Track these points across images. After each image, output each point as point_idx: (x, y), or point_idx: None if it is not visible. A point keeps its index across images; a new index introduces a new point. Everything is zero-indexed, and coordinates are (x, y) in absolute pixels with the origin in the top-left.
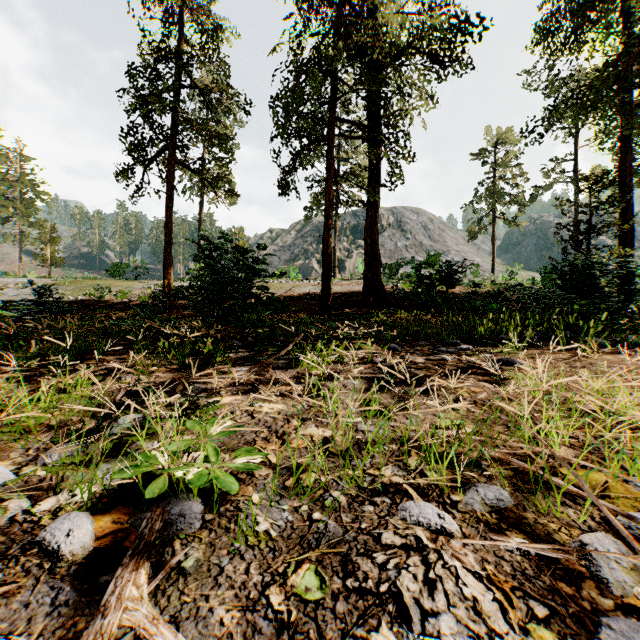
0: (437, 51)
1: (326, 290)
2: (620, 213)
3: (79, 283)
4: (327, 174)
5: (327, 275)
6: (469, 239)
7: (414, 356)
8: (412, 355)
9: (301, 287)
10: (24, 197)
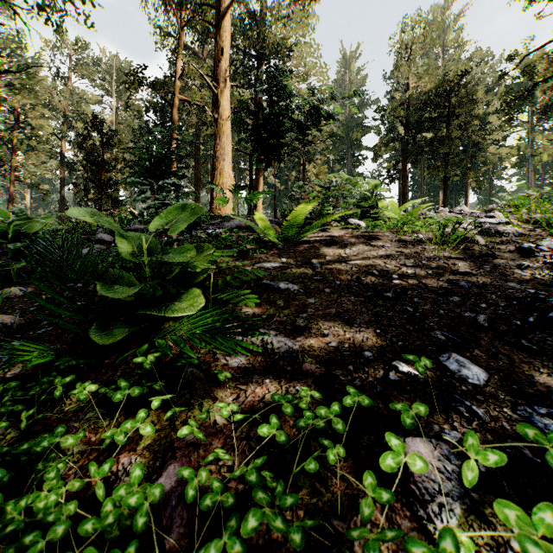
0: None
1: None
2: None
3: None
4: None
5: None
6: None
7: None
8: None
9: None
10: None
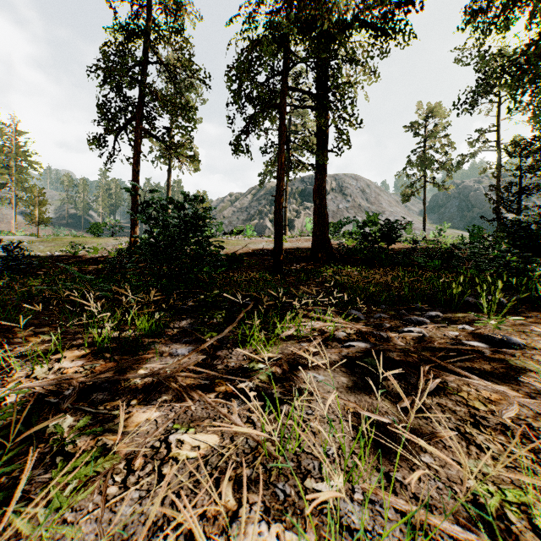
0: (382, 24)
1: (278, 247)
2: None
3: (60, 240)
4: (279, 139)
5: (279, 233)
6: (403, 201)
7: (387, 333)
8: (383, 331)
9: (256, 243)
10: (18, 166)
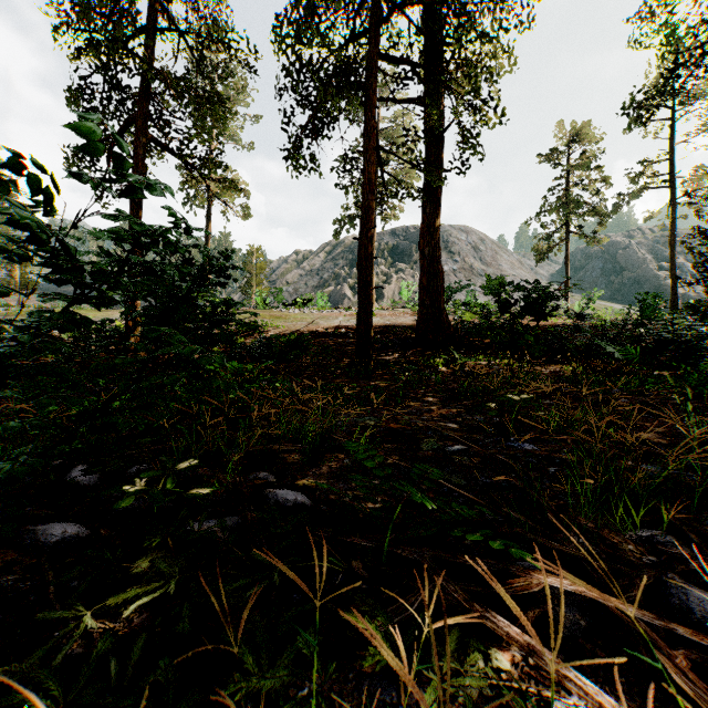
0: None
1: (364, 324)
2: None
3: None
4: (366, 142)
5: (366, 300)
6: (537, 259)
7: None
8: None
9: (329, 318)
10: None
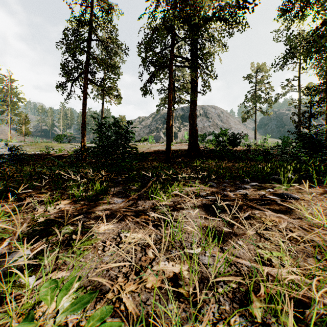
0: (229, 18)
1: (168, 148)
2: (326, 107)
3: (38, 145)
4: (169, 85)
5: (169, 140)
6: (242, 121)
7: (227, 192)
8: (225, 191)
9: (155, 147)
10: (12, 100)
